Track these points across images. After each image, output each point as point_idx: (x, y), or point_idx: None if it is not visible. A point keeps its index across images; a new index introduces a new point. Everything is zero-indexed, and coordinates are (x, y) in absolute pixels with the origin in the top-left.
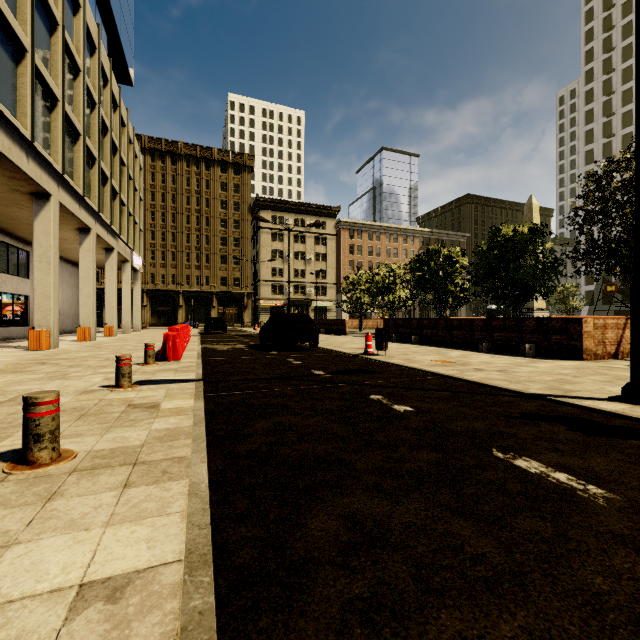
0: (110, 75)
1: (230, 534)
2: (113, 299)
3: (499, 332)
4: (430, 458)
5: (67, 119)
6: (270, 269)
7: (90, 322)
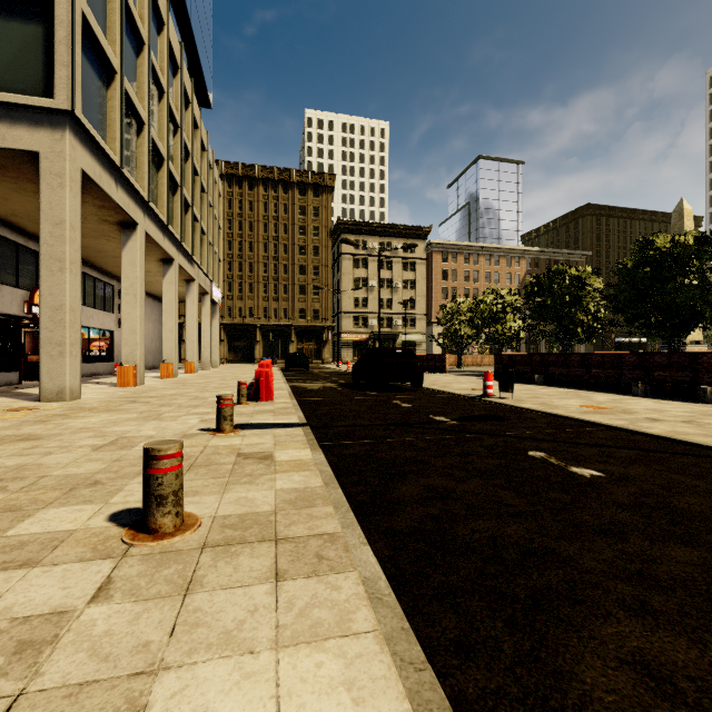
0: (191, 96)
1: (460, 681)
2: (194, 333)
3: (661, 371)
4: (692, 558)
5: (152, 144)
6: (352, 299)
7: (173, 358)
